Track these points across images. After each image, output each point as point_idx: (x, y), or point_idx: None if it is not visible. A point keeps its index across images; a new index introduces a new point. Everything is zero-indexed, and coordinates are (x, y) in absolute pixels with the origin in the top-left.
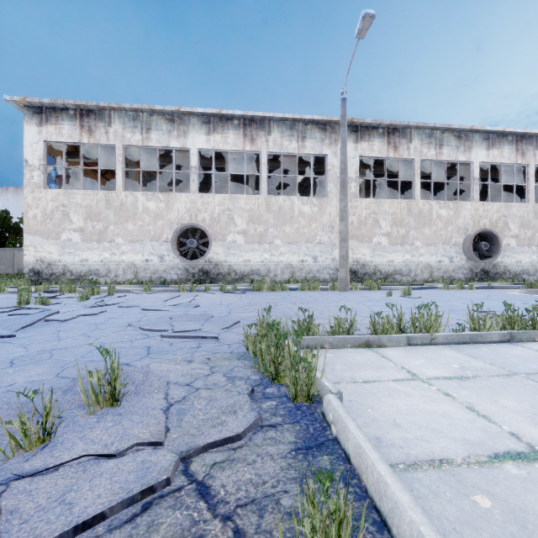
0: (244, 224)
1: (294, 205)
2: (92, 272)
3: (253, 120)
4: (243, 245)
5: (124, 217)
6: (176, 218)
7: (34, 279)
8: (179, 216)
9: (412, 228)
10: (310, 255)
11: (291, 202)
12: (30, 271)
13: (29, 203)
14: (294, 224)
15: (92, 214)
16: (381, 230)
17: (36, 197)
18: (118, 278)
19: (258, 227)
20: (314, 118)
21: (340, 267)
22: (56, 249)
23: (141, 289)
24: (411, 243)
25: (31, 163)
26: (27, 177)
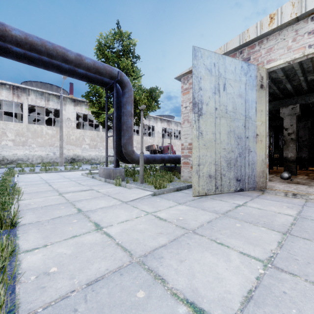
0: (13, 136)
1: (43, 129)
2: None
3: (19, 87)
4: (12, 147)
5: None
6: None
7: None
8: None
9: (99, 142)
10: (52, 152)
11: (41, 128)
12: None
13: None
14: (43, 138)
15: None
16: (86, 142)
17: None
18: None
19: (22, 138)
20: (54, 93)
21: (60, 157)
22: None
23: None
24: (98, 148)
25: None
26: None
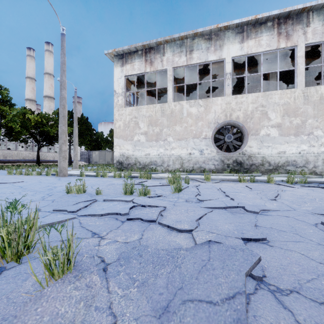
0: (278, 117)
1: None
2: (152, 163)
3: (288, 17)
4: (277, 138)
5: (173, 121)
6: (213, 118)
7: (119, 167)
8: (215, 116)
9: None
10: None
11: None
12: (117, 162)
13: (116, 118)
14: None
15: (152, 121)
16: None
17: (120, 114)
18: (169, 167)
19: (294, 119)
20: None
21: None
22: (131, 147)
23: (200, 178)
24: None
25: (117, 92)
26: (115, 101)
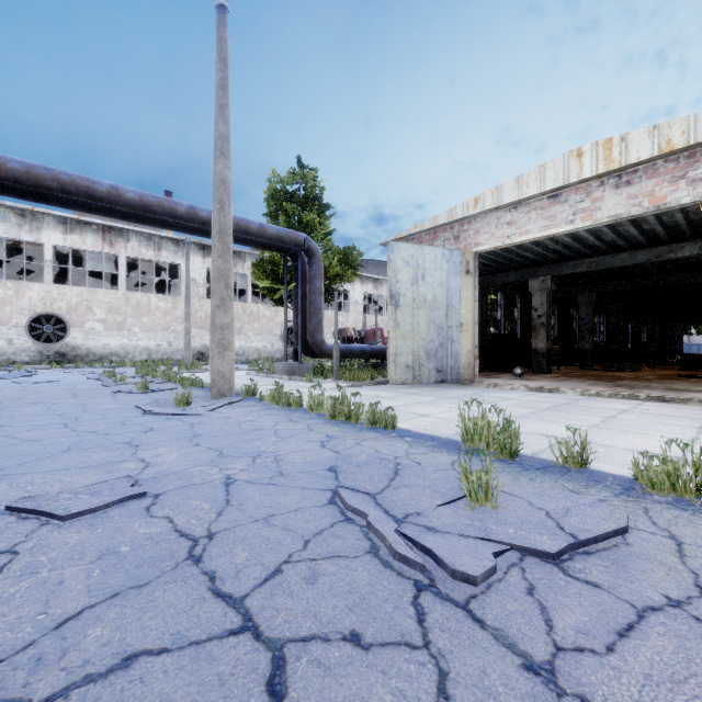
0: (103, 313)
1: (151, 301)
2: None
3: (112, 228)
4: (102, 332)
5: None
6: (28, 305)
7: None
8: (32, 303)
9: (246, 322)
10: (166, 341)
11: (148, 298)
12: None
13: None
14: (151, 316)
15: None
16: None
17: None
18: None
19: (117, 317)
20: (169, 236)
21: (186, 350)
22: None
23: (11, 368)
24: (245, 333)
25: None
26: None
